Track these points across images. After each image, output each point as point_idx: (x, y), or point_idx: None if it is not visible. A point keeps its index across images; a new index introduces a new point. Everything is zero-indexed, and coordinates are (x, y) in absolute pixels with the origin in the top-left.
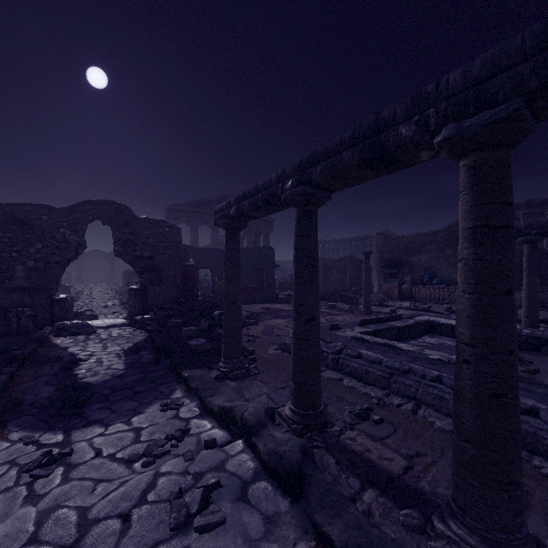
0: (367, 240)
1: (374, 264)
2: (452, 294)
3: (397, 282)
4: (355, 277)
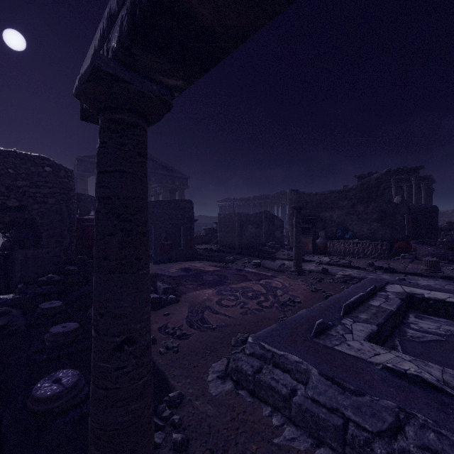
0: (268, 198)
1: (288, 219)
2: (367, 248)
3: (311, 236)
4: (270, 232)
